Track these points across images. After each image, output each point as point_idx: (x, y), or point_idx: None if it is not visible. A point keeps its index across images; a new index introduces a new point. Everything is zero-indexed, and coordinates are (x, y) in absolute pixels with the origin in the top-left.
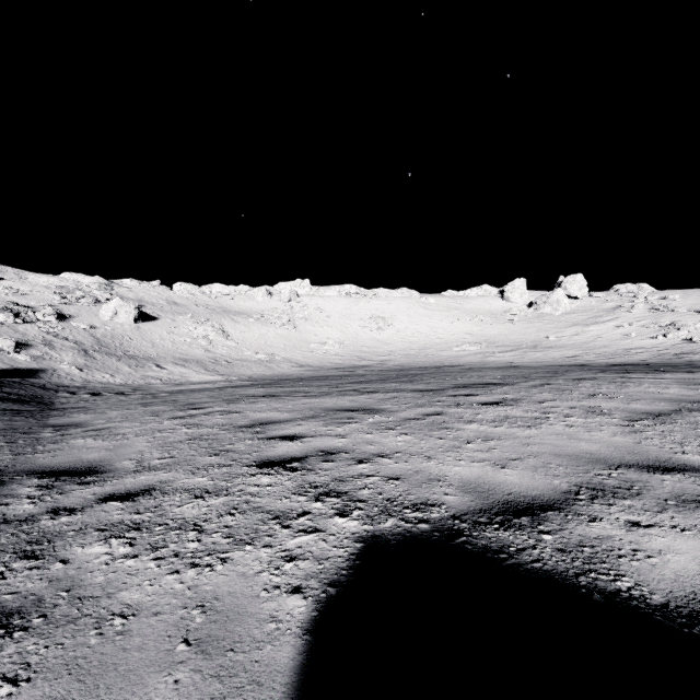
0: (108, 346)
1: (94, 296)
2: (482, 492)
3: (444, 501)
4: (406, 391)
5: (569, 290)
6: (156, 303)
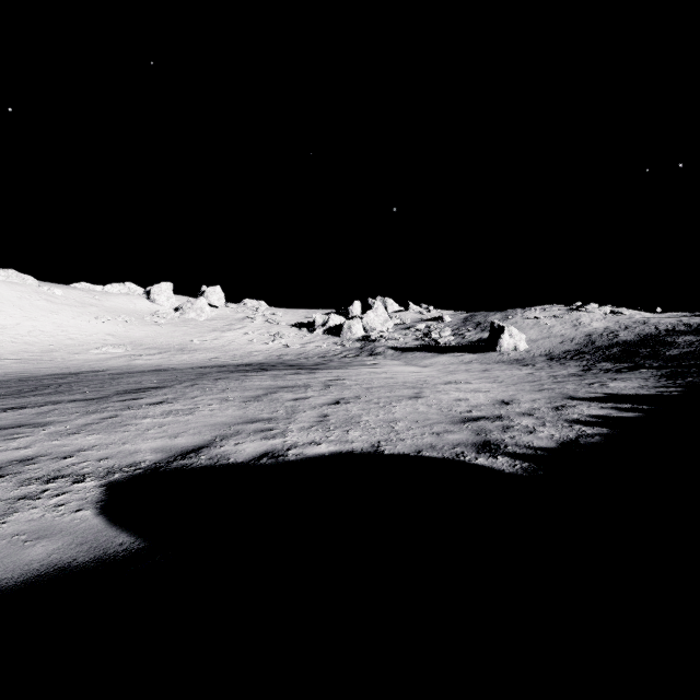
0: None
1: None
2: (168, 450)
3: (147, 459)
4: (63, 402)
5: (210, 299)
6: None
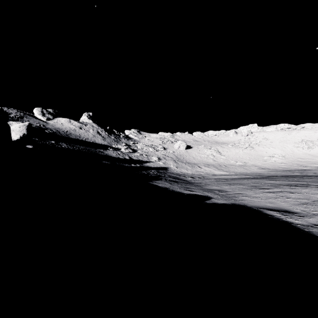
0: (180, 159)
1: (170, 140)
2: None
3: None
4: None
5: None
6: (189, 141)
